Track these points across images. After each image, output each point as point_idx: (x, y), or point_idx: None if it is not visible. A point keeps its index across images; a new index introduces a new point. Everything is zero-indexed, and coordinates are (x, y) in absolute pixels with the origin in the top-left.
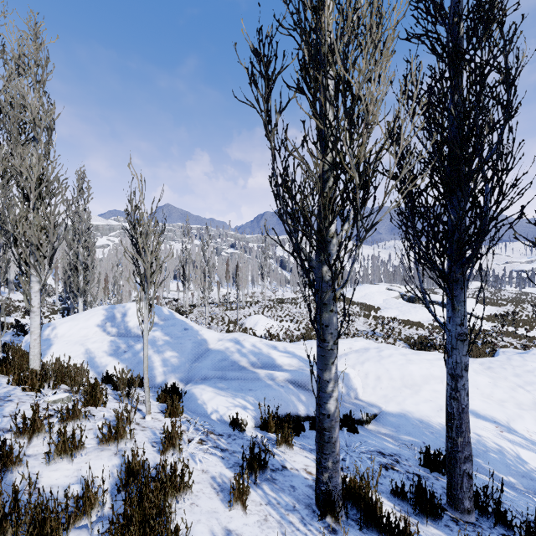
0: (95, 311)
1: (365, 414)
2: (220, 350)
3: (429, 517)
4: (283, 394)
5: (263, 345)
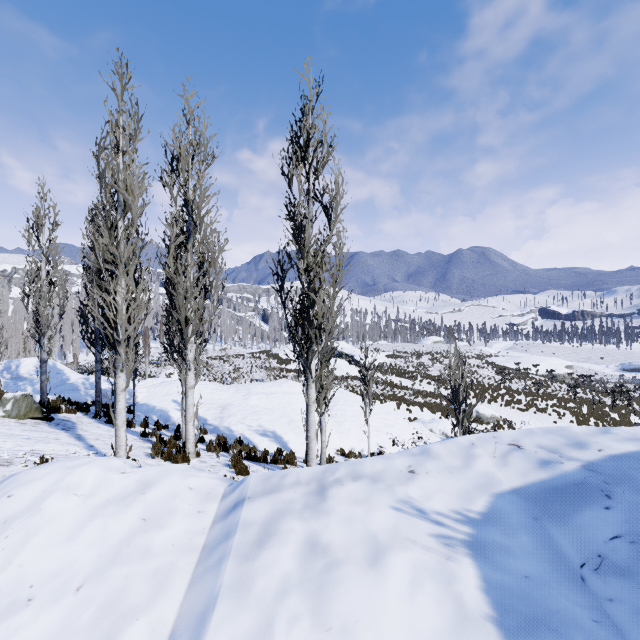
0: None
1: (127, 404)
2: (72, 383)
3: (81, 411)
4: (83, 396)
5: (102, 380)
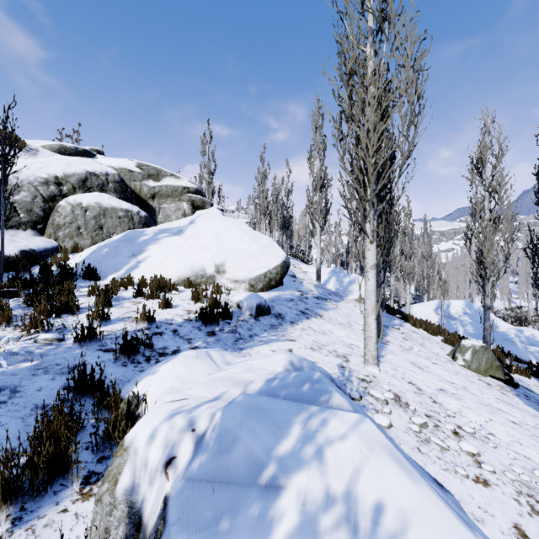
0: (432, 302)
1: None
2: (502, 332)
3: (532, 375)
4: (522, 351)
5: None
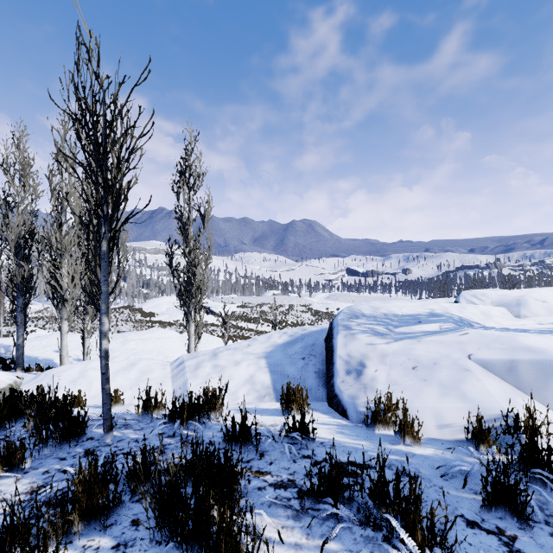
0: None
1: (5, 358)
2: None
3: None
4: None
5: None
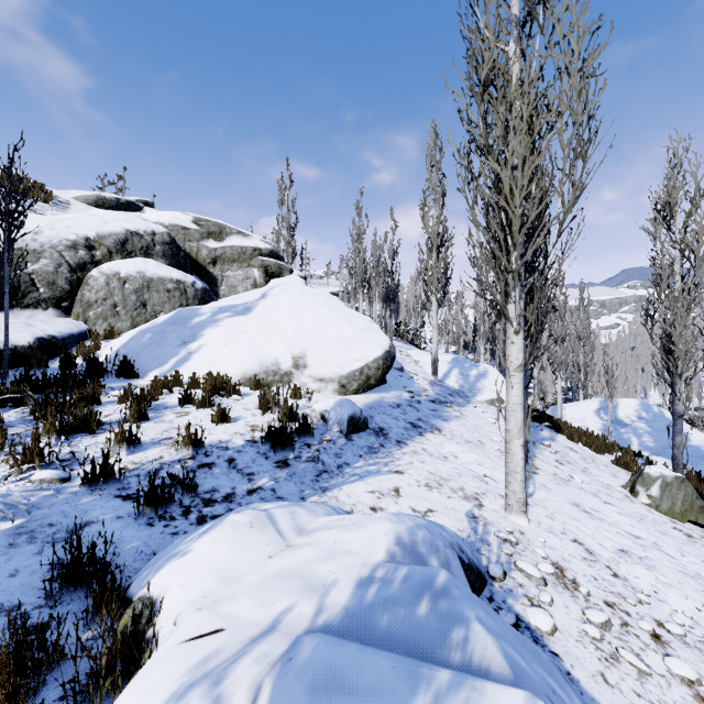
0: (592, 402)
1: None
2: (696, 446)
3: None
4: None
5: None
